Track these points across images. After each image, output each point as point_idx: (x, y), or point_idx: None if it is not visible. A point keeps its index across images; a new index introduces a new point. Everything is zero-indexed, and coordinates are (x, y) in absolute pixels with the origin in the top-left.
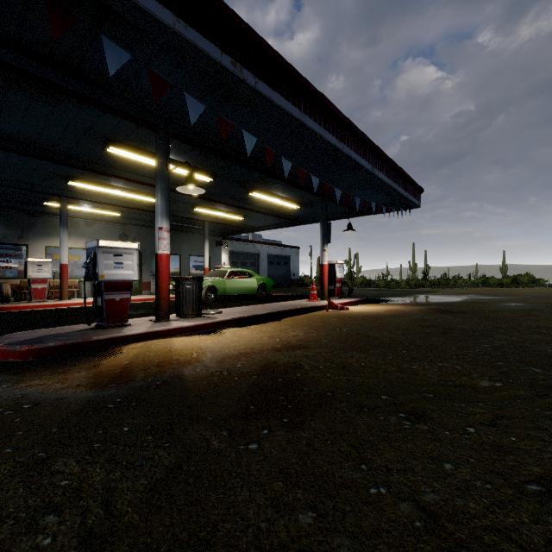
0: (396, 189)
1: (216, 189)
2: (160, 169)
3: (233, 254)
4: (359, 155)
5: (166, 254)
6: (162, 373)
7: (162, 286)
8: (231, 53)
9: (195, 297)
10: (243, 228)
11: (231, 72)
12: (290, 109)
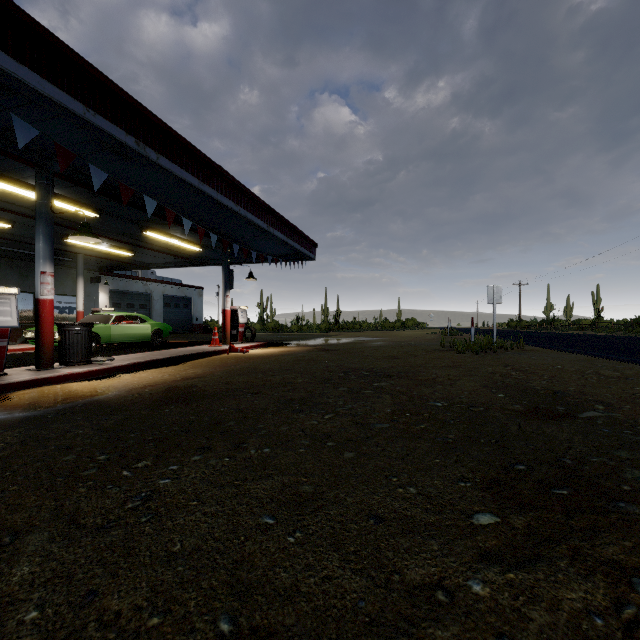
0: (291, 244)
1: (101, 223)
2: (43, 210)
3: (115, 294)
4: (255, 216)
5: (50, 300)
6: (78, 402)
7: (46, 333)
8: (135, 134)
9: (84, 343)
10: (132, 264)
11: (135, 150)
12: (189, 179)
